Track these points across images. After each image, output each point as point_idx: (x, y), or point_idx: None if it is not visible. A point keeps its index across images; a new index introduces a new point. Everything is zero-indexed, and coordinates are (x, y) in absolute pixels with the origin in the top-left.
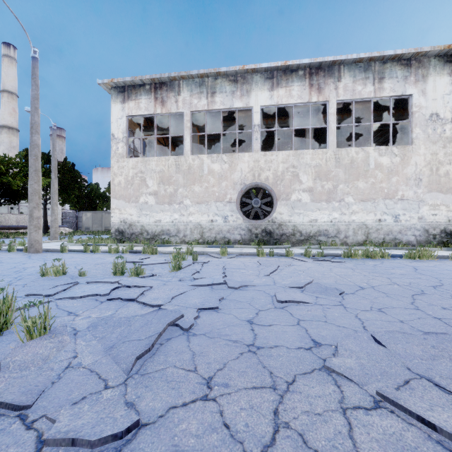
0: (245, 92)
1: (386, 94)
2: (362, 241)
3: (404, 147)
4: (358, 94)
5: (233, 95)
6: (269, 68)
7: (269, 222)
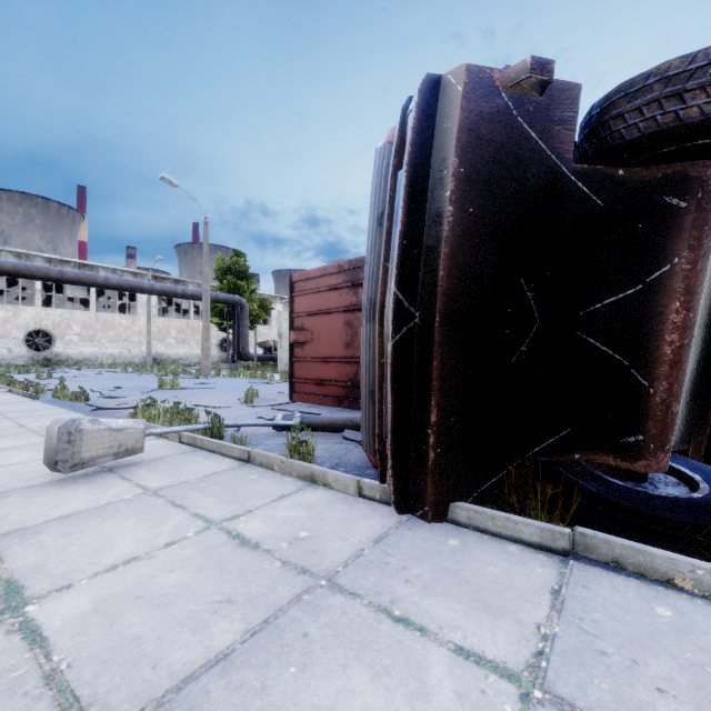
0: None
1: None
2: (112, 363)
3: (134, 316)
4: None
5: None
6: (50, 257)
7: (49, 353)
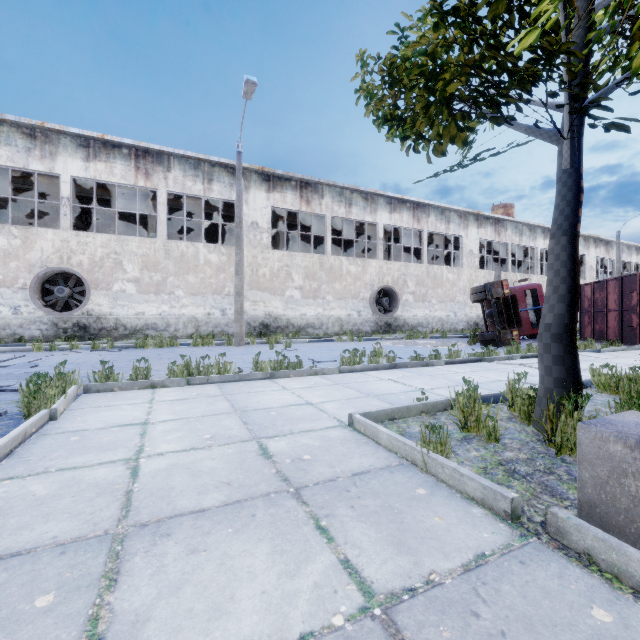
0: (48, 154)
1: (215, 196)
2: (193, 334)
3: (230, 247)
4: (189, 189)
5: (29, 153)
6: (82, 135)
7: (84, 315)
